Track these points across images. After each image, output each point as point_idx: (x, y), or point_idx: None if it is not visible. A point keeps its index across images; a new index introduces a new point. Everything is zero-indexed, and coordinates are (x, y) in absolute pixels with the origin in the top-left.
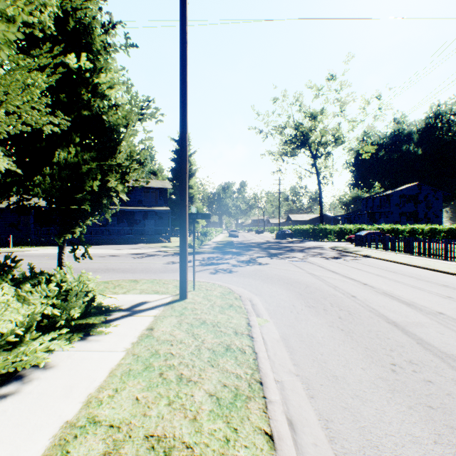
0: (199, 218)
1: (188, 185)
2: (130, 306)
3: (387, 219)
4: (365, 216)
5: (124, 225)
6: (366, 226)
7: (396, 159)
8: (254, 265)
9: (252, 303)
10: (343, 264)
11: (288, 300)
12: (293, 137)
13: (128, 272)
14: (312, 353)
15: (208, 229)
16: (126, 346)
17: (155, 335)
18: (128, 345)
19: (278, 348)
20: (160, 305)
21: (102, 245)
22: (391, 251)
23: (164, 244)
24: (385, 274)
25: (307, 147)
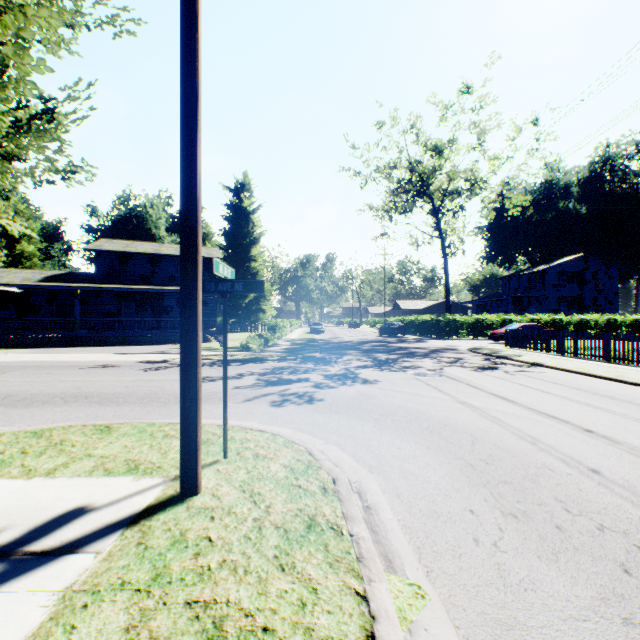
0: (237, 290)
1: (249, 256)
2: (26, 531)
3: (539, 306)
4: (509, 303)
5: (147, 315)
6: (515, 317)
7: (550, 221)
8: (353, 384)
9: (366, 502)
10: (510, 381)
11: (451, 488)
12: (407, 182)
13: (111, 403)
14: None
15: (278, 320)
16: None
17: None
18: None
19: None
20: (114, 525)
21: (107, 346)
22: (569, 355)
23: (209, 344)
24: (604, 404)
25: (427, 197)
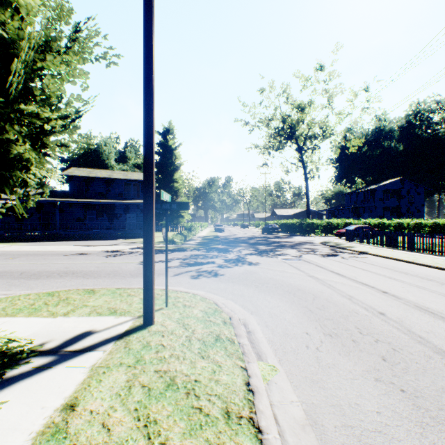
0: (173, 208)
1: (173, 179)
2: (62, 341)
3: (371, 213)
4: (350, 211)
5: (103, 219)
6: (353, 221)
7: (378, 155)
8: (243, 265)
9: (248, 329)
10: (344, 263)
11: (297, 322)
12: (280, 129)
13: (90, 276)
14: None
15: (193, 223)
16: None
17: (71, 430)
18: None
19: None
20: (110, 339)
21: (78, 241)
22: (386, 246)
23: None
24: (399, 277)
25: (294, 139)
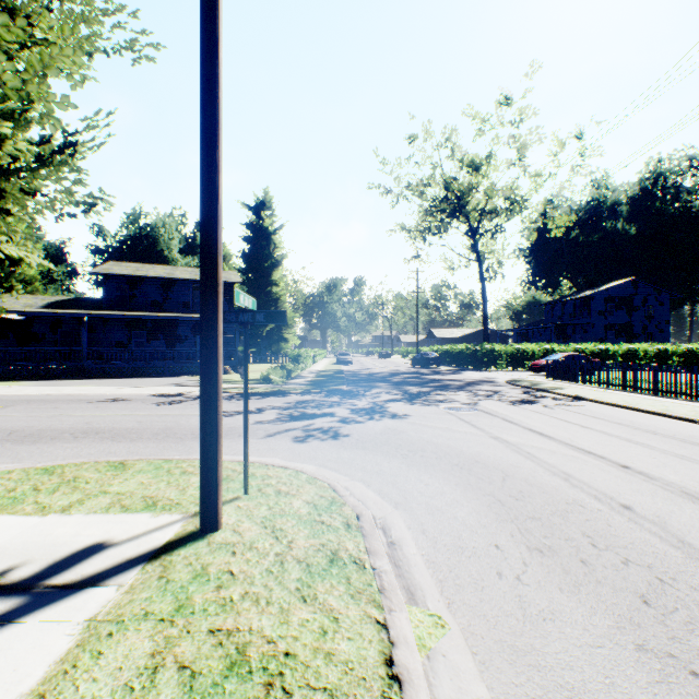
0: (258, 321)
1: (270, 280)
2: (45, 565)
3: (585, 335)
4: (553, 331)
5: (159, 344)
6: (558, 347)
7: (596, 242)
8: (382, 419)
9: (390, 537)
10: (549, 416)
11: (477, 524)
12: (442, 200)
13: (124, 439)
14: None
15: (301, 350)
16: None
17: None
18: None
19: None
20: (135, 560)
21: (116, 378)
22: (614, 387)
23: (227, 375)
24: (644, 439)
25: (464, 217)
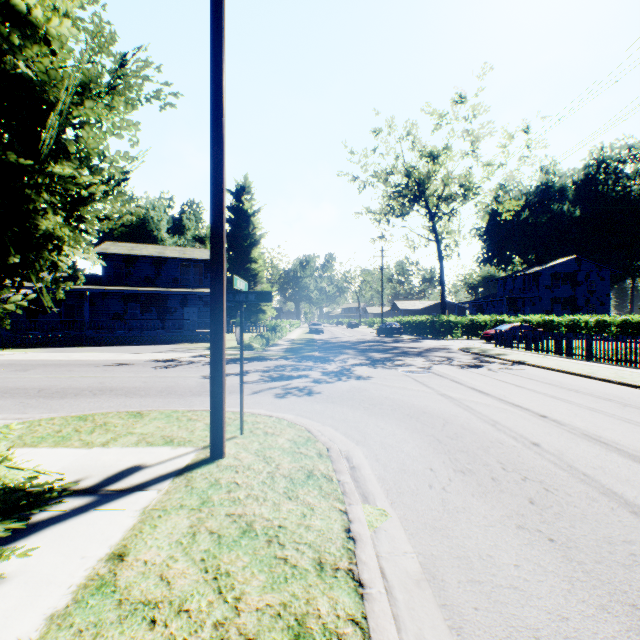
0: (251, 300)
1: (250, 258)
2: (102, 478)
3: (534, 307)
4: (504, 304)
5: (151, 315)
6: (507, 318)
7: (545, 223)
8: (348, 380)
9: (351, 463)
10: (491, 377)
11: (418, 455)
12: (404, 187)
13: (135, 395)
14: (514, 636)
15: (278, 321)
16: (26, 634)
17: (121, 583)
18: (35, 627)
19: (426, 613)
20: (166, 475)
21: (115, 346)
22: (553, 354)
23: None
24: (566, 395)
25: (423, 201)
